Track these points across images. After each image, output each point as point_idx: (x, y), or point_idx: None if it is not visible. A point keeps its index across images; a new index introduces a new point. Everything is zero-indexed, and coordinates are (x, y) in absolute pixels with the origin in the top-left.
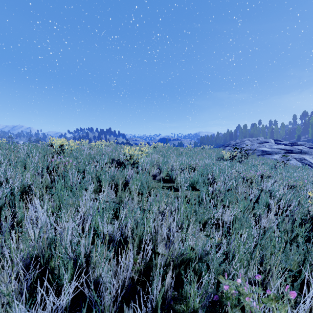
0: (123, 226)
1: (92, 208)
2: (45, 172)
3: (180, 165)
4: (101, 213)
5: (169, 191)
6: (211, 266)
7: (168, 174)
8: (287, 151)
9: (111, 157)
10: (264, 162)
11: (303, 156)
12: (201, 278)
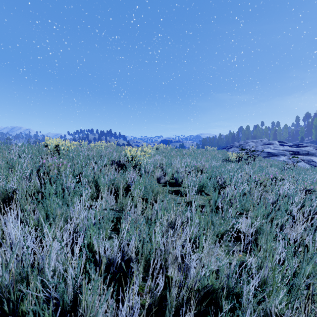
0: (125, 244)
1: (85, 221)
2: (33, 175)
3: (185, 167)
4: (97, 226)
5: (175, 196)
6: (248, 307)
7: (174, 177)
8: (294, 152)
9: (111, 158)
10: (273, 163)
11: (311, 157)
12: (227, 315)
